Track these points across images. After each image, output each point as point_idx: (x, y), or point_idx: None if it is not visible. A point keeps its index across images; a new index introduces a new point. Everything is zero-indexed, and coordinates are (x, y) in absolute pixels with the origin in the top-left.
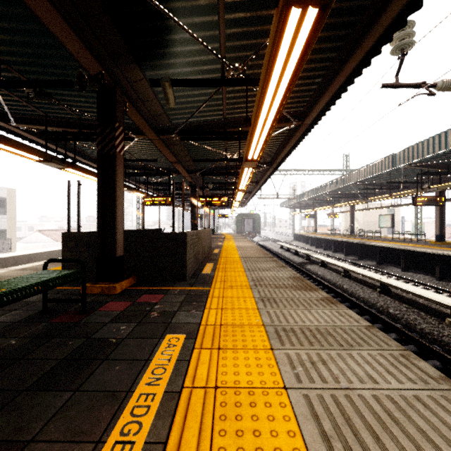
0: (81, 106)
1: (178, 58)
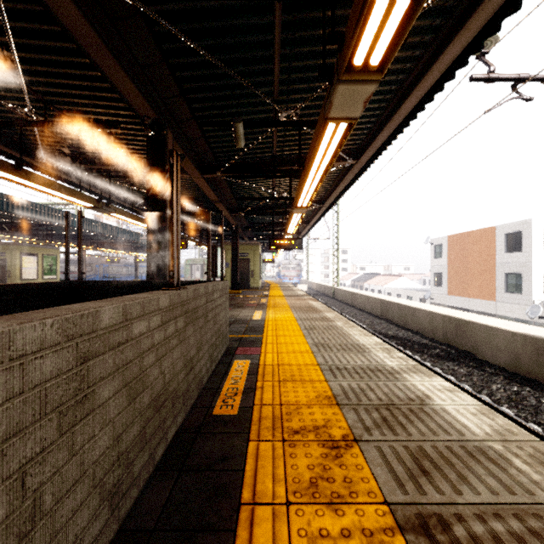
0: (246, 1)
1: (91, 100)
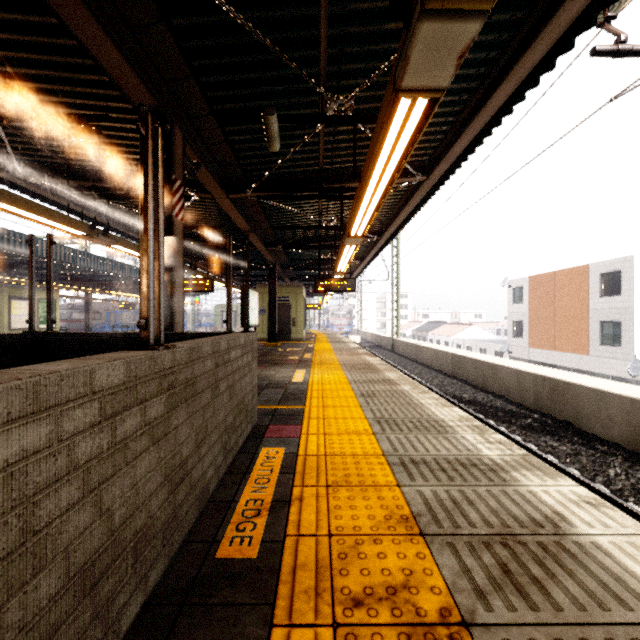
0: None
1: (70, 85)
